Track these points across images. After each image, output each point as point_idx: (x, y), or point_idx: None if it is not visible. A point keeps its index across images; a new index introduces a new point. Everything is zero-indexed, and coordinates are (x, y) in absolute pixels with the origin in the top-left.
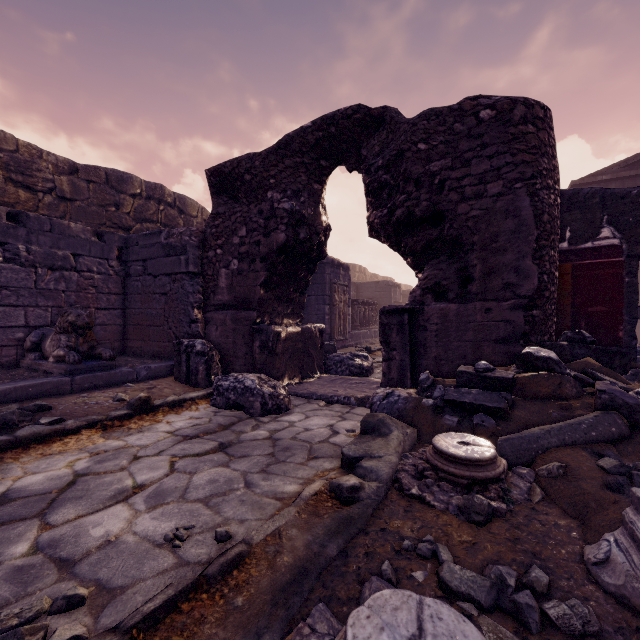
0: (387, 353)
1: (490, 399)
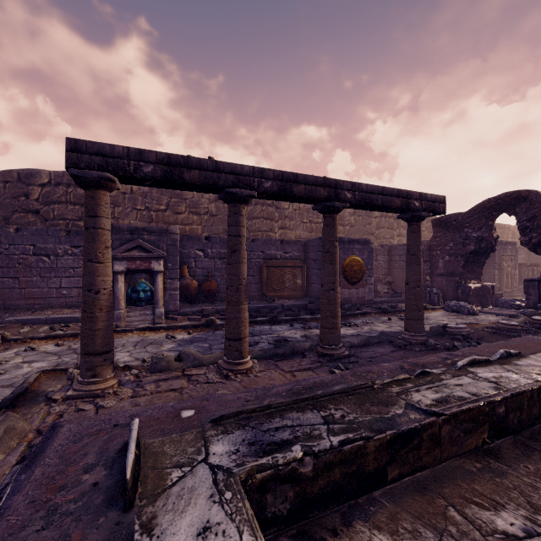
0: (527, 297)
1: None
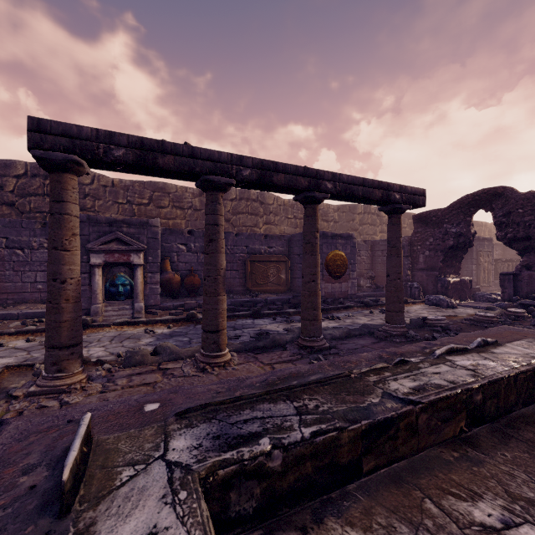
0: (502, 290)
1: (534, 303)
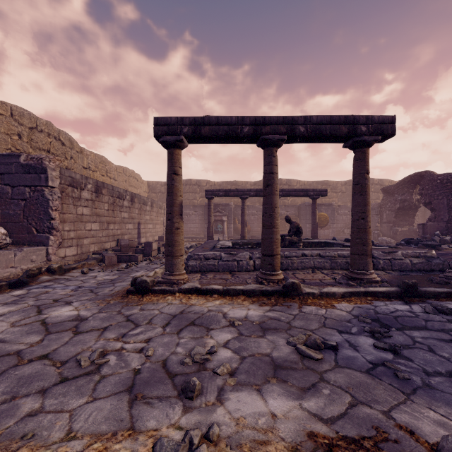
0: (418, 234)
1: None
